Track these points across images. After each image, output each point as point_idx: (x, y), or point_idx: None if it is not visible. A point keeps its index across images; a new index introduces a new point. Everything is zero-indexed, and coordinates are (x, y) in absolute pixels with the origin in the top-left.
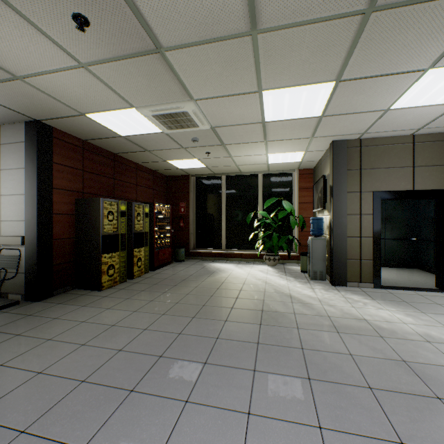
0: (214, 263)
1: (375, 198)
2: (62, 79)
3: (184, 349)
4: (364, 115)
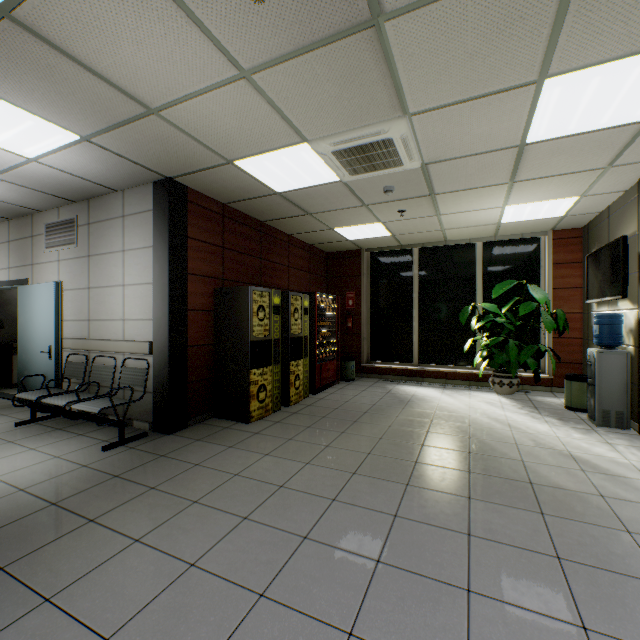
0: (403, 385)
1: None
2: (211, 104)
3: (414, 551)
4: None
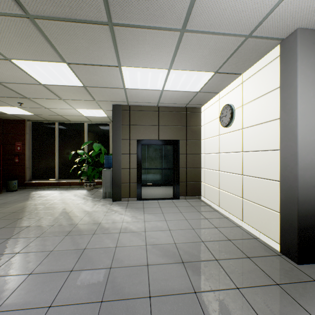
0: (44, 191)
1: (138, 144)
2: None
3: None
4: (114, 90)
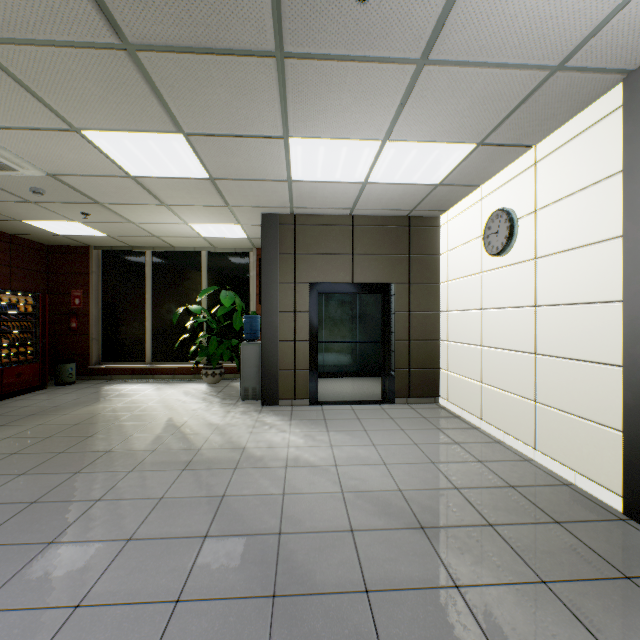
0: (125, 384)
1: (311, 291)
2: None
3: None
4: (268, 184)
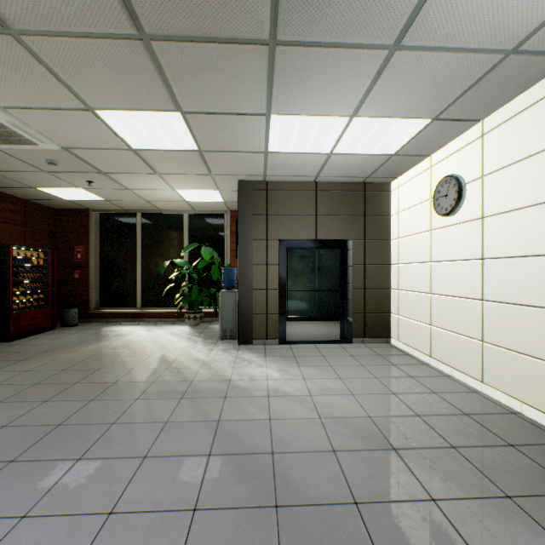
0: (120, 326)
1: (281, 247)
2: None
3: None
4: (248, 155)
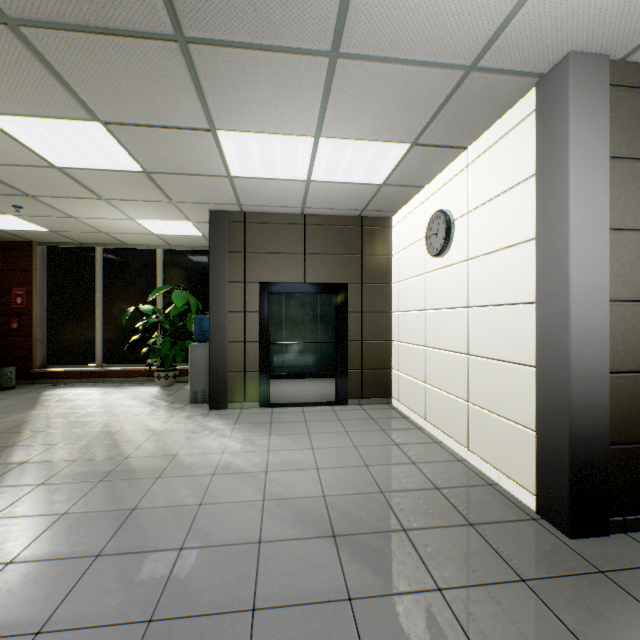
0: (71, 388)
1: (262, 291)
2: None
3: None
4: (208, 179)
